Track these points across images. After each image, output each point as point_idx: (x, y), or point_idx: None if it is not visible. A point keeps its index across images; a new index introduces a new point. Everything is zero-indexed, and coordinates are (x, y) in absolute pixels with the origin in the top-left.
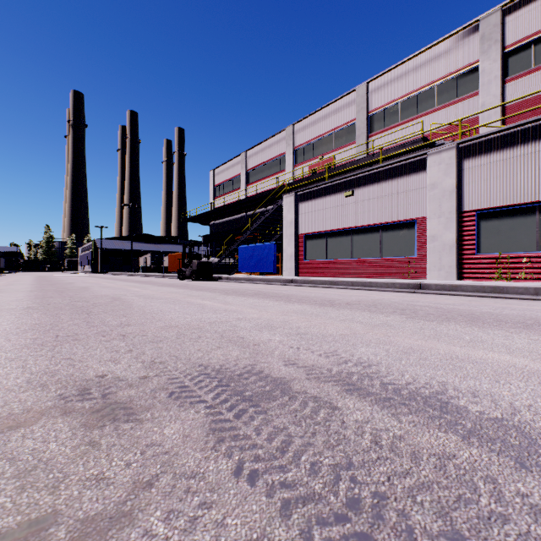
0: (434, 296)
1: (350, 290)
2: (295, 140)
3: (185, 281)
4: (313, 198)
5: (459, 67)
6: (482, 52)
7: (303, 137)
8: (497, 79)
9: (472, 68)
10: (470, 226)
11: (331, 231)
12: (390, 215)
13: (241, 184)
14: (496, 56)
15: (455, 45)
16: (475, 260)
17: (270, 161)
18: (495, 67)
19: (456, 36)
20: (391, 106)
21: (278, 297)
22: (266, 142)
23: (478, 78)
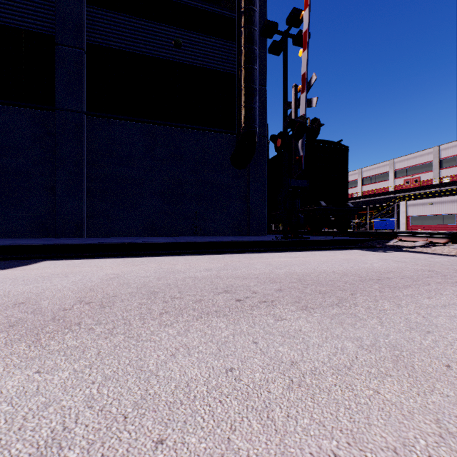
0: None
1: None
2: (395, 166)
3: None
4: (414, 204)
5: None
6: None
7: (400, 165)
8: None
9: None
10: None
11: (422, 215)
12: (446, 212)
13: (357, 185)
14: None
15: None
16: None
17: (378, 175)
18: None
19: None
20: (452, 157)
21: None
22: (375, 165)
23: None
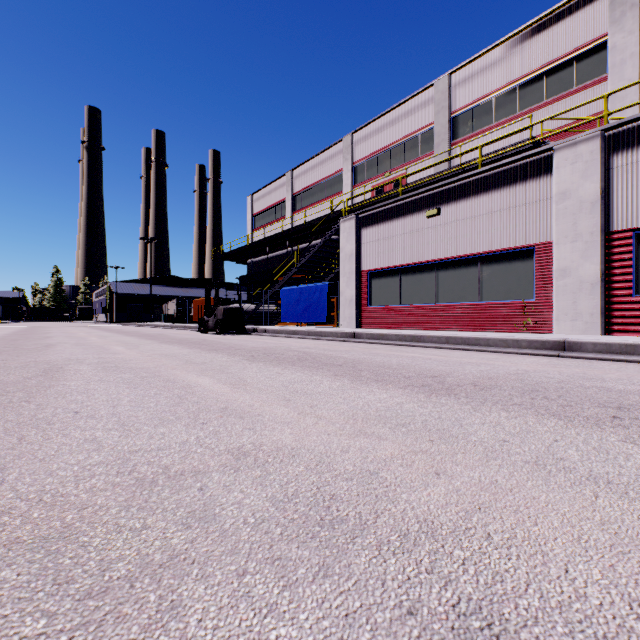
0: (605, 364)
1: (447, 350)
2: (354, 154)
3: (207, 335)
4: (381, 221)
5: (578, 44)
6: (612, 22)
7: (365, 149)
8: (634, 56)
9: (596, 44)
10: (624, 254)
11: (407, 265)
12: (494, 242)
13: (286, 212)
14: (633, 25)
15: (572, 15)
16: (632, 305)
17: (323, 181)
18: (632, 40)
19: (573, 4)
20: (482, 104)
21: (337, 366)
22: (317, 157)
23: (606, 58)
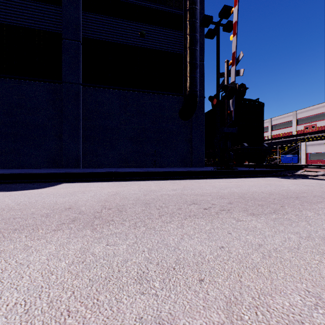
0: None
1: None
2: (297, 116)
3: None
4: (312, 144)
5: None
6: None
7: (301, 115)
8: None
9: None
10: None
11: (319, 152)
12: None
13: (268, 130)
14: None
15: None
16: None
17: (284, 122)
18: None
19: None
20: None
21: None
22: (282, 116)
23: None
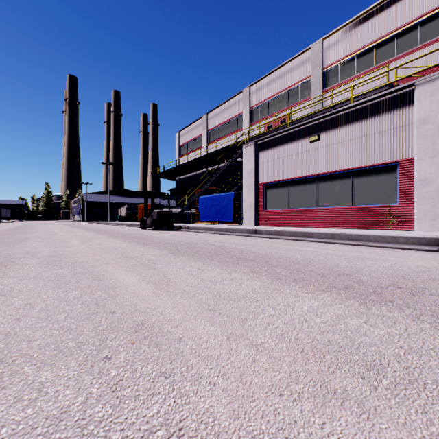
0: None
1: (335, 245)
2: (251, 101)
3: (145, 231)
4: (273, 146)
5: (422, 13)
6: None
7: (259, 97)
8: None
9: (437, 12)
10: None
11: (294, 179)
12: (364, 159)
13: (202, 143)
14: None
15: None
16: None
17: (229, 121)
18: None
19: None
20: (347, 60)
21: (250, 261)
22: (225, 104)
23: None
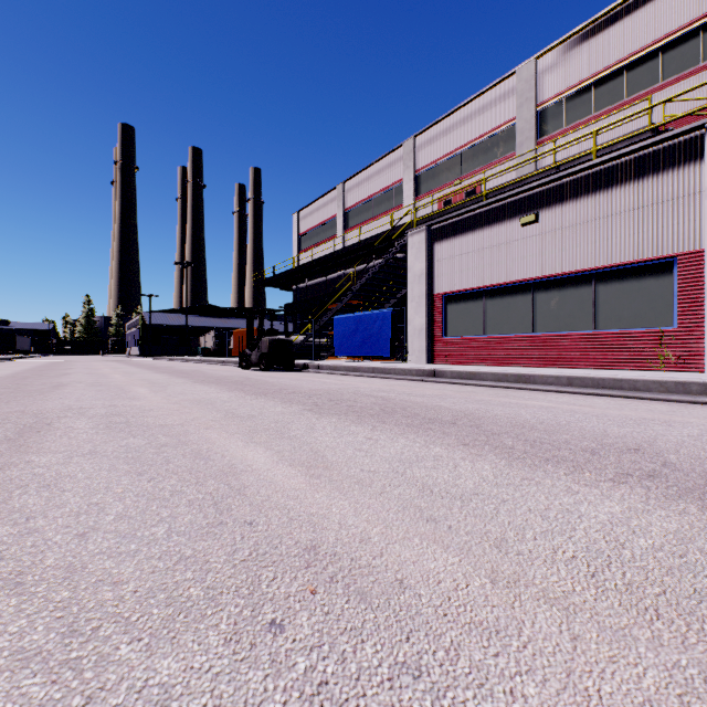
0: None
1: (578, 396)
2: (417, 160)
3: (249, 372)
4: (459, 232)
5: (706, 9)
6: None
7: (430, 154)
8: None
9: None
10: None
11: (494, 286)
12: (615, 253)
13: (336, 230)
14: None
15: None
16: None
17: (380, 193)
18: None
19: None
20: (578, 91)
21: (450, 424)
22: (373, 166)
23: None
